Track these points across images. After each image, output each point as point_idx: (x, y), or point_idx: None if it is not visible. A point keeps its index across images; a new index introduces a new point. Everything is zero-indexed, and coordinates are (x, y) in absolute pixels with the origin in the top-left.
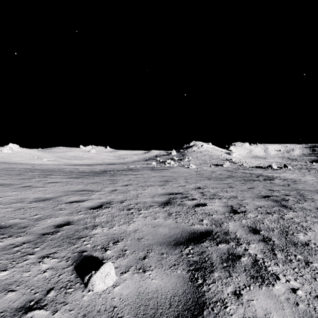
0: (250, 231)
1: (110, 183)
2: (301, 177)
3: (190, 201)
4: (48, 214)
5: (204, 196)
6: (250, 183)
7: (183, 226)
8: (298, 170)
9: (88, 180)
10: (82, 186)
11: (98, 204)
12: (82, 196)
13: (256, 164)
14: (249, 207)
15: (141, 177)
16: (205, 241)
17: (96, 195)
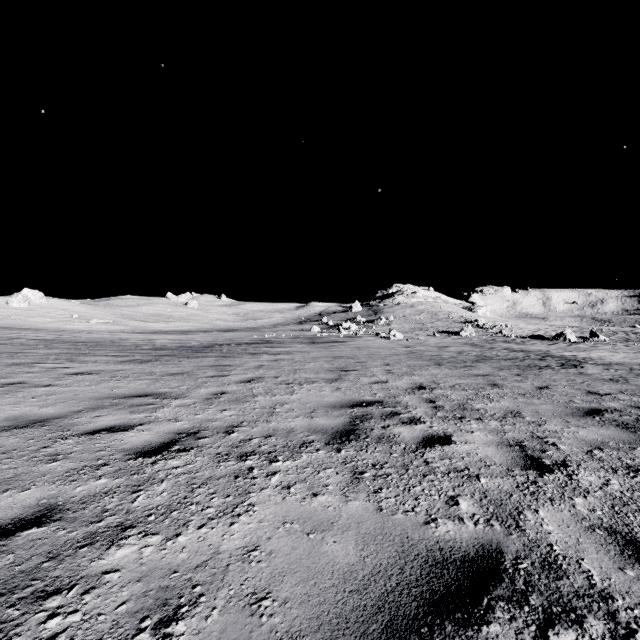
0: (626, 554)
1: (213, 375)
2: (639, 359)
3: (406, 429)
4: (7, 476)
5: (438, 410)
6: (535, 375)
7: (403, 529)
8: (622, 343)
9: (166, 366)
10: (145, 383)
11: (164, 440)
12: (134, 412)
13: (529, 330)
14: (568, 449)
15: (287, 359)
16: (492, 610)
17: (170, 409)
